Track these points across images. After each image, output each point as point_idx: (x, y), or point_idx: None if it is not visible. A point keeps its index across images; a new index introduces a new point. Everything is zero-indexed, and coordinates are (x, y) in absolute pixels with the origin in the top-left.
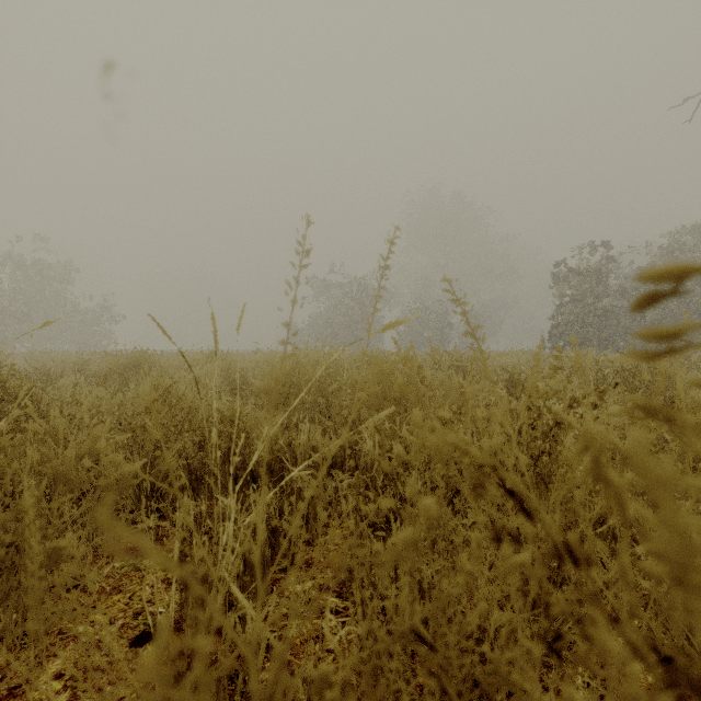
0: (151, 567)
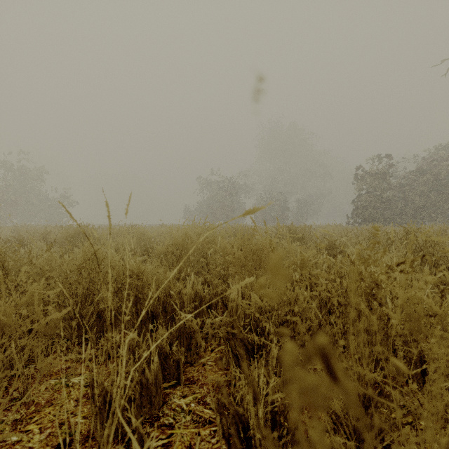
0: (77, 384)
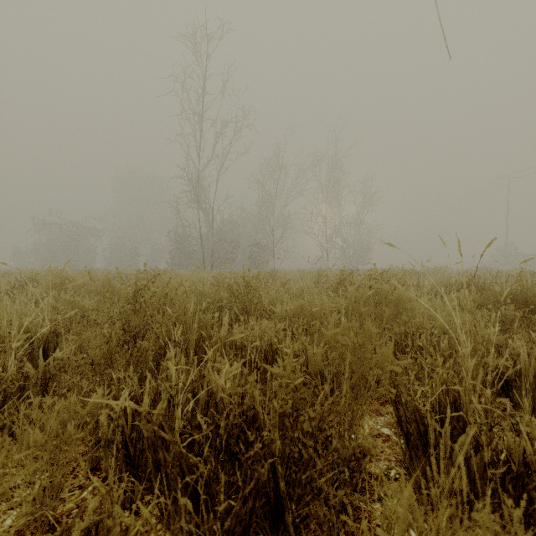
0: None
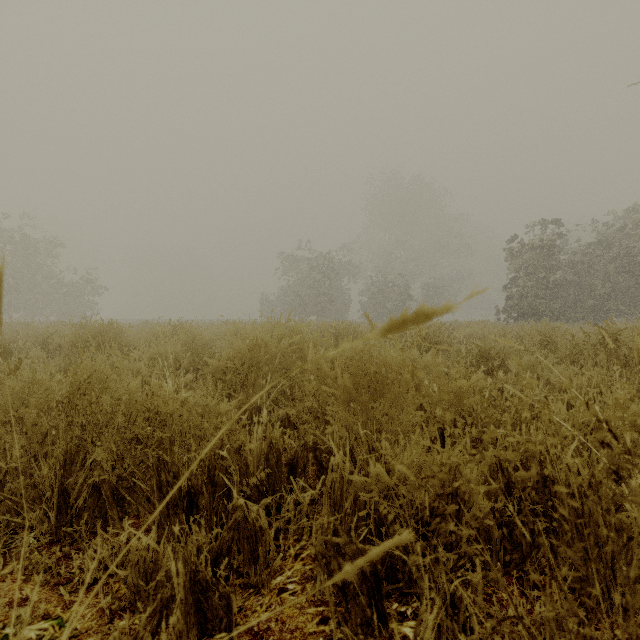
0: None
